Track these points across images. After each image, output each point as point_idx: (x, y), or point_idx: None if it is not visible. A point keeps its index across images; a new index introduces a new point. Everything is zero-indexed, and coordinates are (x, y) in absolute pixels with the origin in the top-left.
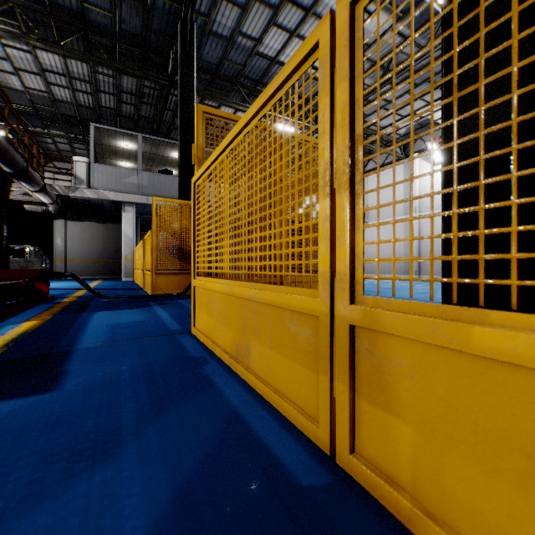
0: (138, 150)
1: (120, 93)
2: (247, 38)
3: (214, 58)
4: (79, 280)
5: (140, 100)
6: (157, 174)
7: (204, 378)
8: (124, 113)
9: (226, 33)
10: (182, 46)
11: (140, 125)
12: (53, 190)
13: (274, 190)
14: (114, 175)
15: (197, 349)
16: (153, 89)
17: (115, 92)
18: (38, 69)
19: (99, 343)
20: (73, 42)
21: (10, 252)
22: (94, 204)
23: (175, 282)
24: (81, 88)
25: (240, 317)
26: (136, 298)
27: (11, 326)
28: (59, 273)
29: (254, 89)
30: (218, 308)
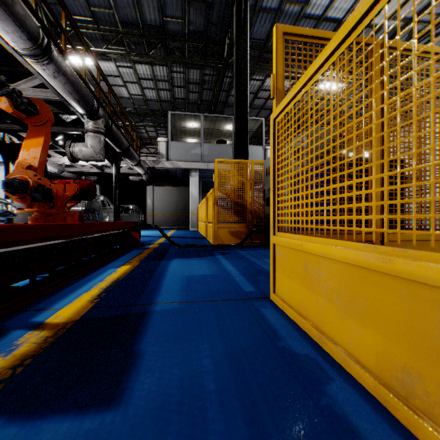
0: (200, 127)
1: (188, 84)
2: (294, 4)
3: (262, 33)
4: (160, 231)
5: (202, 87)
6: (215, 144)
7: (349, 434)
8: (190, 100)
9: (274, 5)
10: (237, 25)
11: (201, 108)
12: (145, 164)
13: (370, 120)
14: (184, 148)
15: (293, 336)
16: (212, 75)
17: (185, 85)
18: (137, 79)
19: (174, 305)
20: (157, 51)
21: (119, 209)
22: (170, 172)
23: (233, 234)
24: (162, 87)
25: (417, 321)
26: (202, 247)
27: (109, 271)
28: (146, 225)
29: (299, 53)
30: (331, 284)
